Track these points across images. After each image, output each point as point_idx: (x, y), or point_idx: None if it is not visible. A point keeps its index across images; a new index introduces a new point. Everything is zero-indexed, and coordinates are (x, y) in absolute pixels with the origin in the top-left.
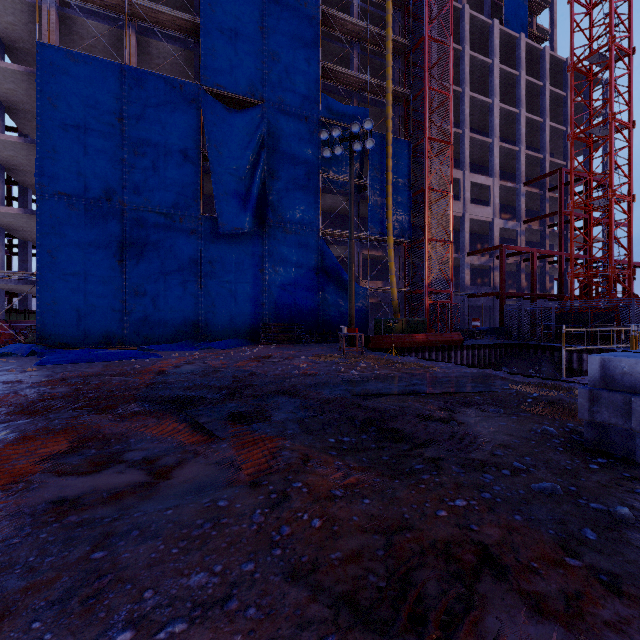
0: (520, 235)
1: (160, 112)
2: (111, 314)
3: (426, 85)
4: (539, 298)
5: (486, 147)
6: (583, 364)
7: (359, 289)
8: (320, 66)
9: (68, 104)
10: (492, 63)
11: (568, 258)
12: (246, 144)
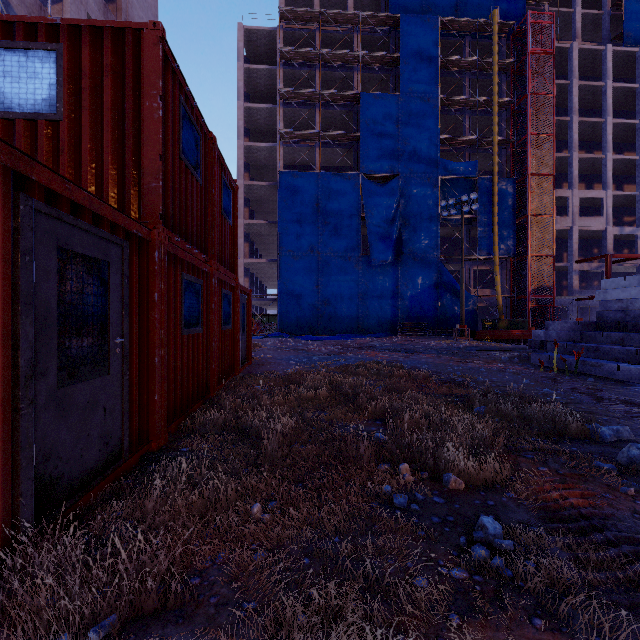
0: (639, 239)
1: (338, 196)
2: (313, 317)
3: (528, 133)
4: None
5: (599, 161)
6: None
7: (469, 297)
8: (439, 139)
9: (293, 201)
10: (605, 85)
11: None
12: (388, 205)
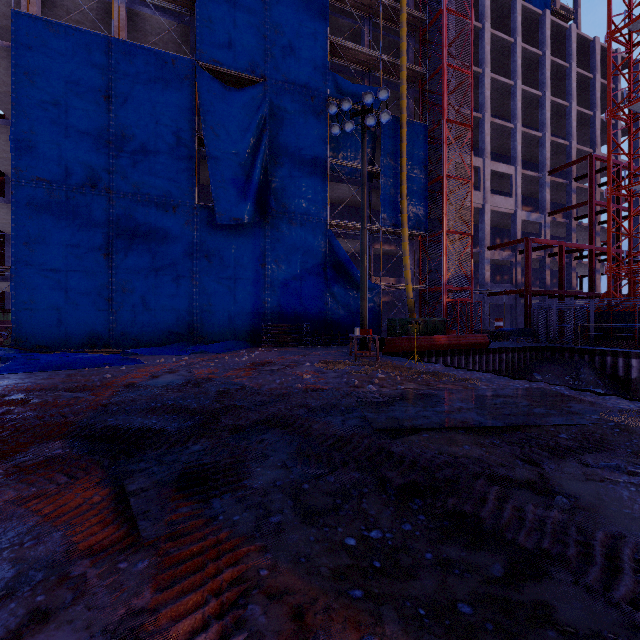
0: (544, 228)
1: (150, 90)
2: (96, 313)
3: (444, 62)
4: (566, 296)
5: (507, 133)
6: (631, 371)
7: (371, 286)
8: (328, 41)
9: (47, 80)
10: (514, 42)
11: (597, 253)
12: (246, 126)
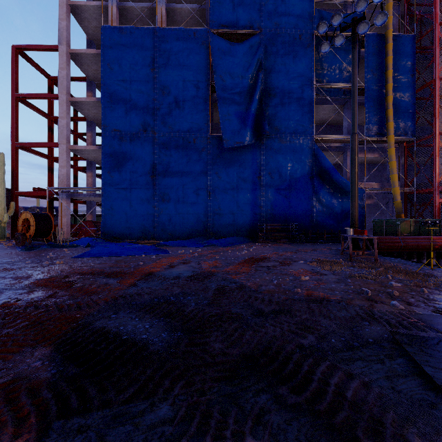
0: None
1: (179, 58)
2: (146, 216)
3: None
4: None
5: None
6: None
7: None
8: None
9: (120, 65)
10: None
11: None
12: (246, 70)
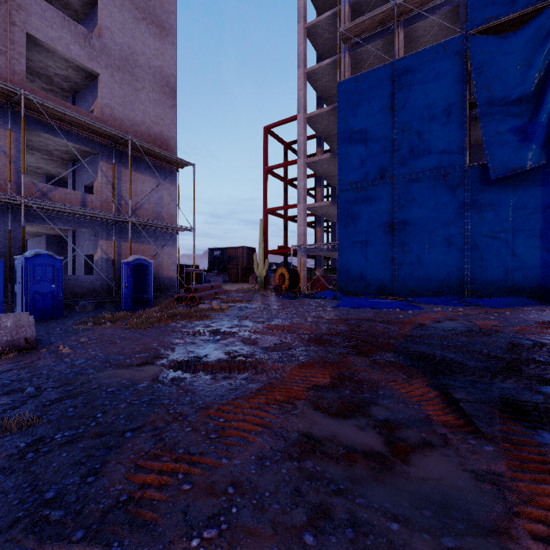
0: None
1: (424, 84)
2: (383, 270)
3: None
4: None
5: None
6: None
7: None
8: None
9: (355, 116)
10: None
11: None
12: (528, 64)
